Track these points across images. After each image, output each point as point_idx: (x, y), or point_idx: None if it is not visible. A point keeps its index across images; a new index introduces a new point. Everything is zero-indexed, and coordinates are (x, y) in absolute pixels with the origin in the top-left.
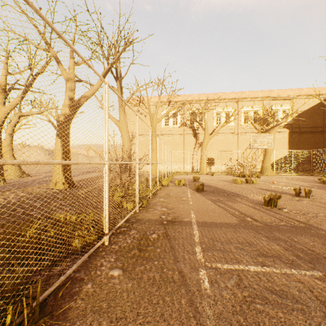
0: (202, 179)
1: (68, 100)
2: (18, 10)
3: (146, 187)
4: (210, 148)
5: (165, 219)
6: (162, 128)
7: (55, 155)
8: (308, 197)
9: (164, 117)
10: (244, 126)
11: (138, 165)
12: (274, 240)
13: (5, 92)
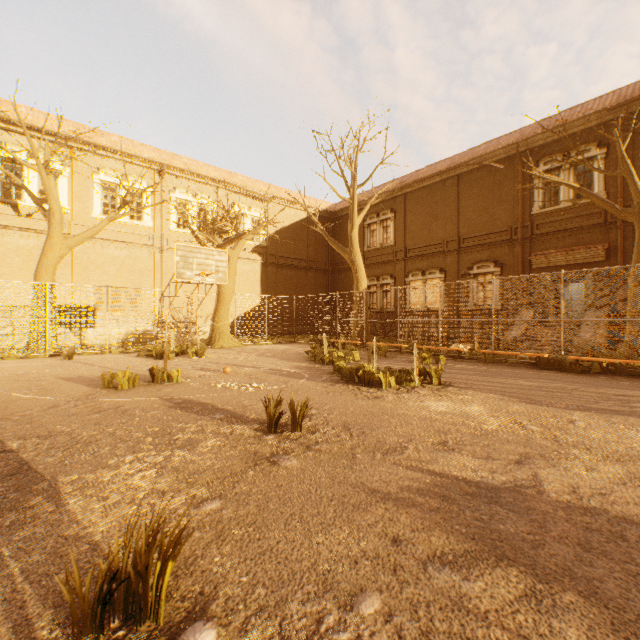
0: None
1: None
2: None
3: None
4: (81, 278)
5: None
6: None
7: None
8: (300, 429)
9: None
10: (179, 234)
11: None
12: None
13: None
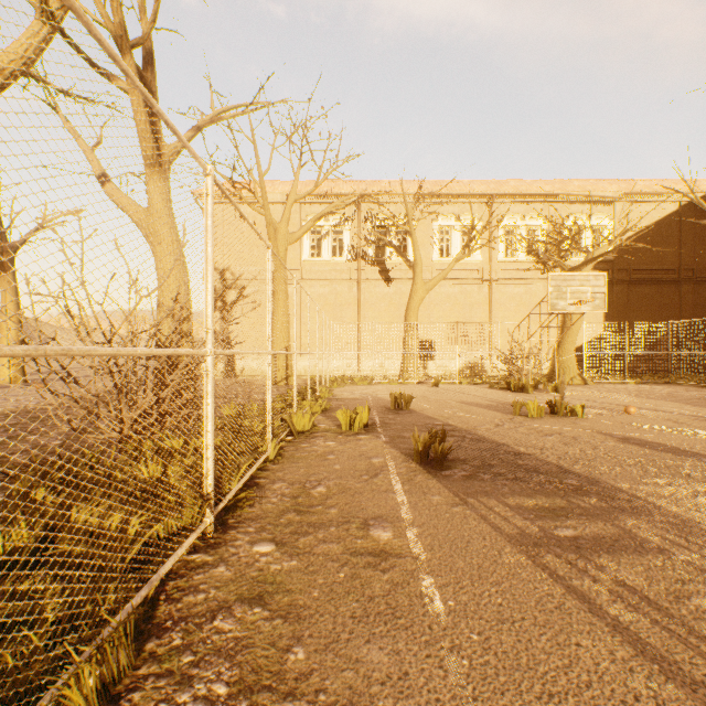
0: (415, 400)
1: None
2: None
3: (195, 475)
4: (424, 316)
5: None
6: (305, 262)
7: None
8: None
9: (310, 236)
10: (506, 263)
11: None
12: None
13: None
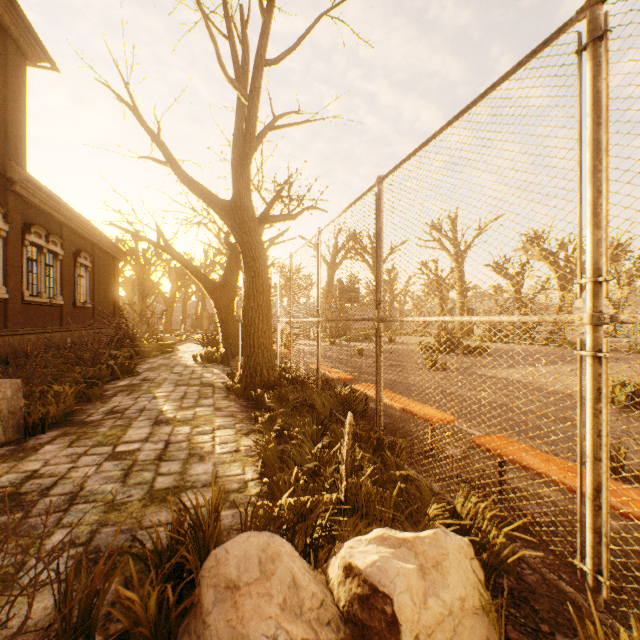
0: None
1: None
2: None
3: None
4: None
5: None
6: None
7: None
8: None
9: None
10: None
11: None
12: None
13: None
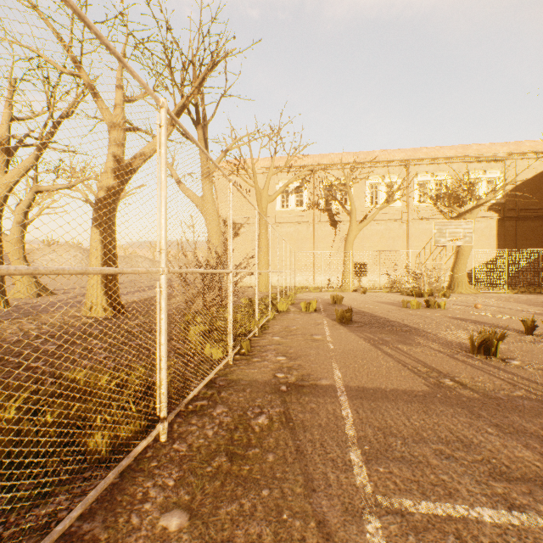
0: (347, 300)
1: (113, 161)
2: (23, 3)
3: (249, 316)
4: (359, 246)
5: (284, 381)
6: (277, 211)
7: (90, 257)
8: None
9: (281, 194)
10: (419, 207)
11: (232, 276)
12: (516, 435)
13: (8, 150)
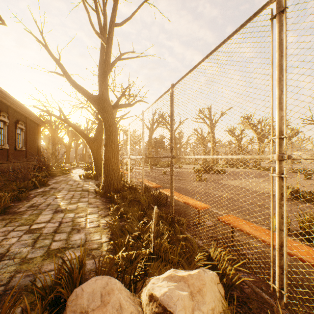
0: None
1: None
2: None
3: None
4: None
5: None
6: None
7: None
8: None
9: None
10: None
11: None
12: None
13: None
